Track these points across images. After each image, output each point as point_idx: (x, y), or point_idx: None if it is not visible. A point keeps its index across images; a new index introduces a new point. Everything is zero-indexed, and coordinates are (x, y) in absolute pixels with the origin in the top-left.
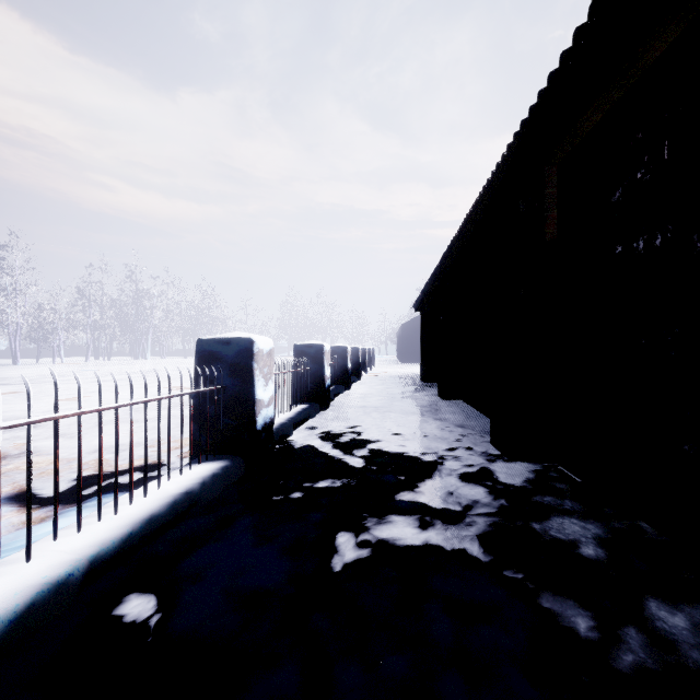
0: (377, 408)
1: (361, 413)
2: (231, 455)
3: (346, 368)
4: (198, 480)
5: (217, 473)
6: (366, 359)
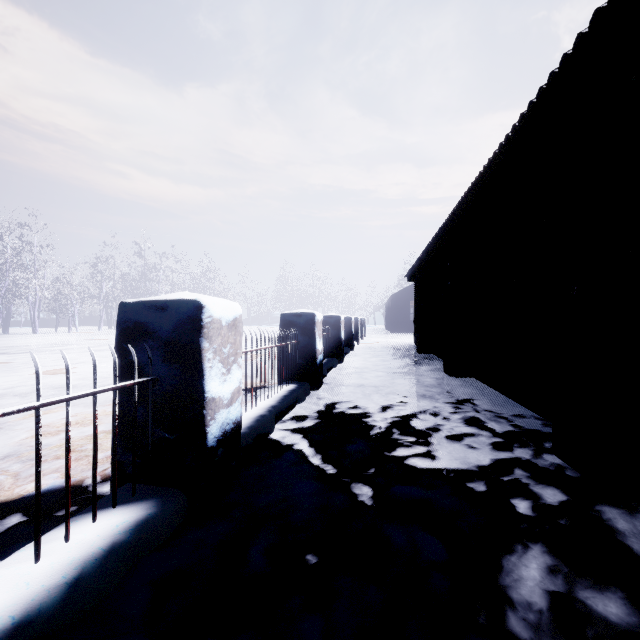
0: (377, 387)
1: (359, 395)
2: (166, 487)
3: (339, 339)
4: (68, 573)
5: (119, 542)
6: (358, 329)
